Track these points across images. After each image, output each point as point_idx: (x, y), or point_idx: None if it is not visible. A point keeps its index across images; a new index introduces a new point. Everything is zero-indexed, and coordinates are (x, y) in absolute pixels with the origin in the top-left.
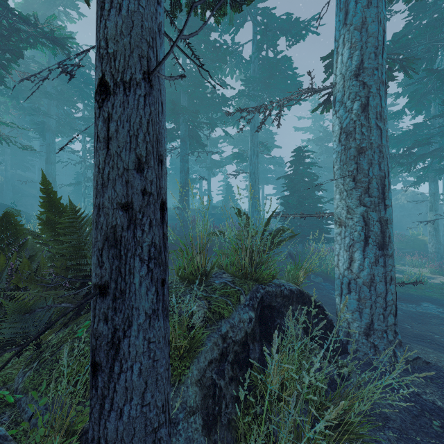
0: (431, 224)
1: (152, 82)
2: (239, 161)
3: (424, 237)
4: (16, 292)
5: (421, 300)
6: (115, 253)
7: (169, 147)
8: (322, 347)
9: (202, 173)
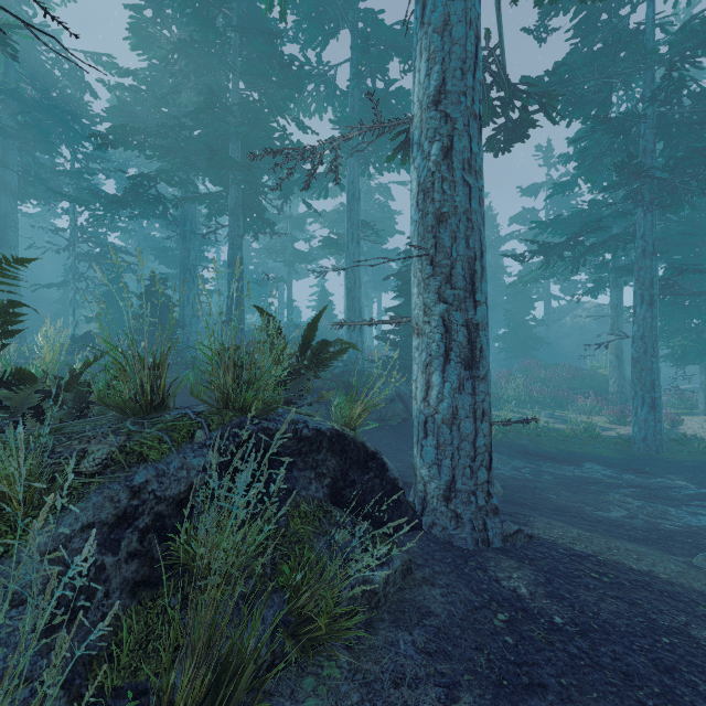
0: (612, 350)
1: None
2: (334, 253)
3: (606, 371)
4: None
5: (585, 459)
6: None
7: (212, 224)
8: (373, 519)
9: (283, 273)
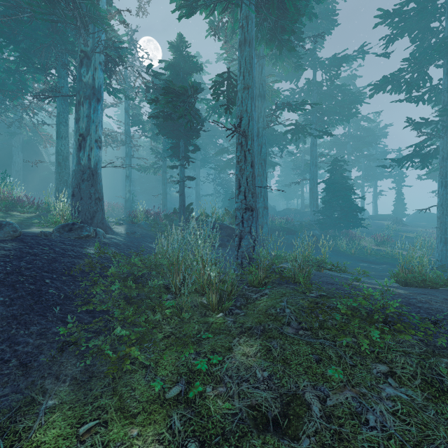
0: None
1: (183, 194)
2: None
3: None
4: (175, 217)
5: (389, 265)
6: (180, 209)
7: None
8: None
9: None
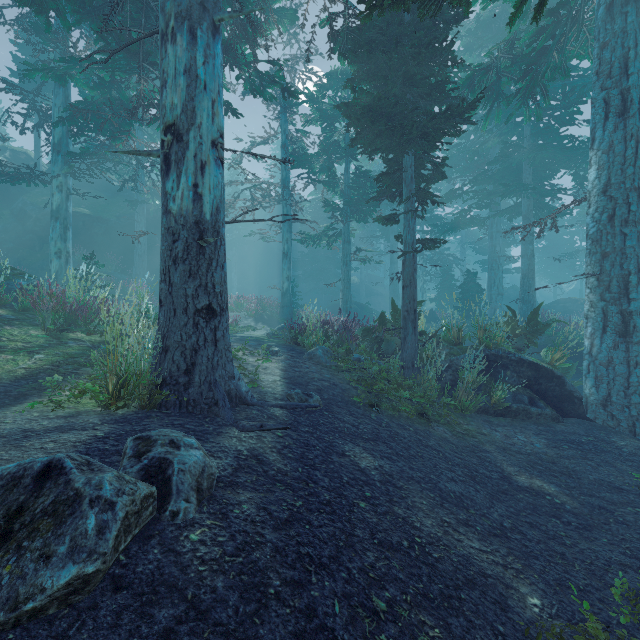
0: None
1: (412, 284)
2: None
3: None
4: (386, 335)
5: None
6: (405, 320)
7: (509, 228)
8: (552, 403)
9: None
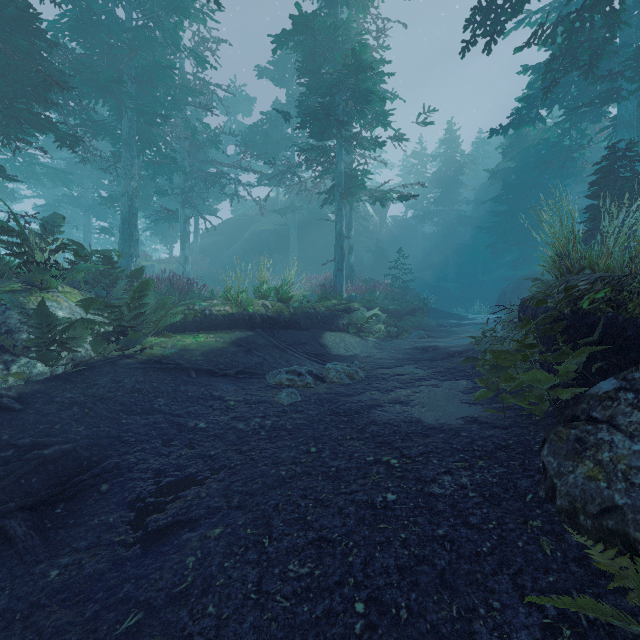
0: None
1: None
2: None
3: None
4: None
5: None
6: None
7: None
8: None
9: None
